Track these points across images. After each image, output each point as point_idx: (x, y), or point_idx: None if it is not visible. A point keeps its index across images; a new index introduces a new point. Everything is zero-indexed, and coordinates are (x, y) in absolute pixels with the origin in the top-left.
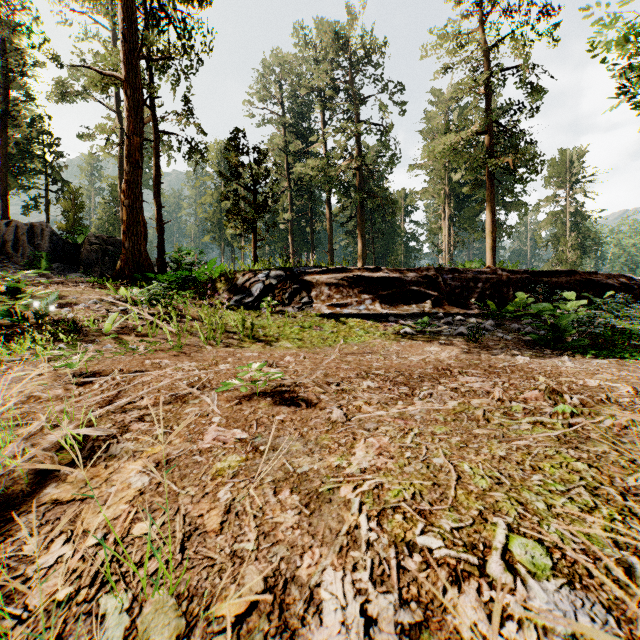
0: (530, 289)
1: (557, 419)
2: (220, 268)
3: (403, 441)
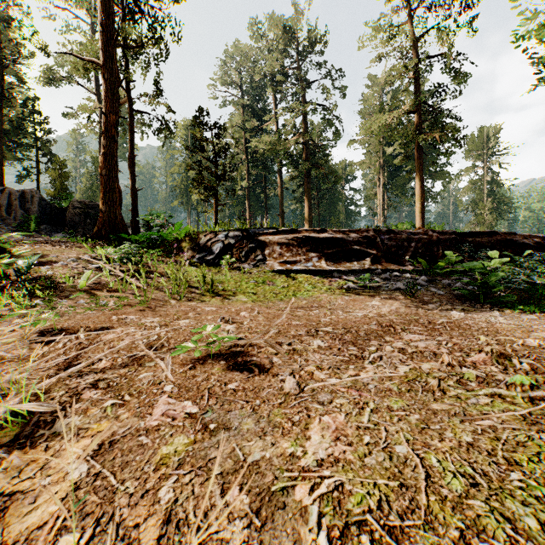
0: (457, 248)
1: (516, 391)
2: (185, 229)
3: (360, 419)
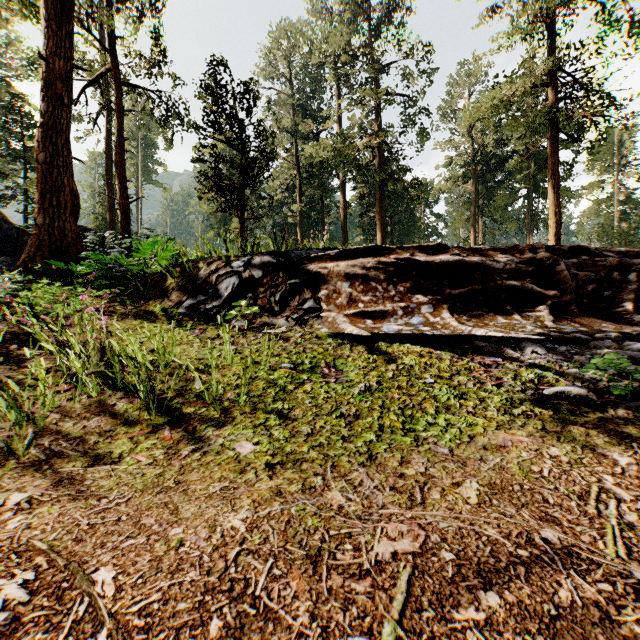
0: None
1: None
2: (169, 252)
3: None
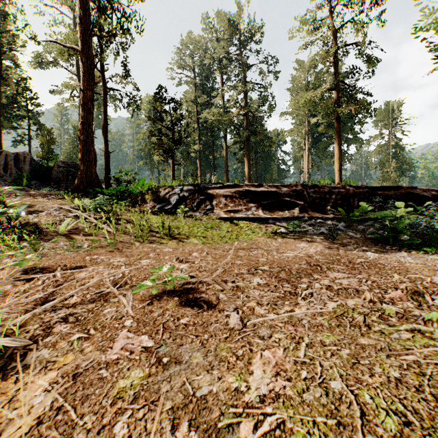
0: (369, 199)
1: (433, 327)
2: (148, 184)
3: (296, 354)
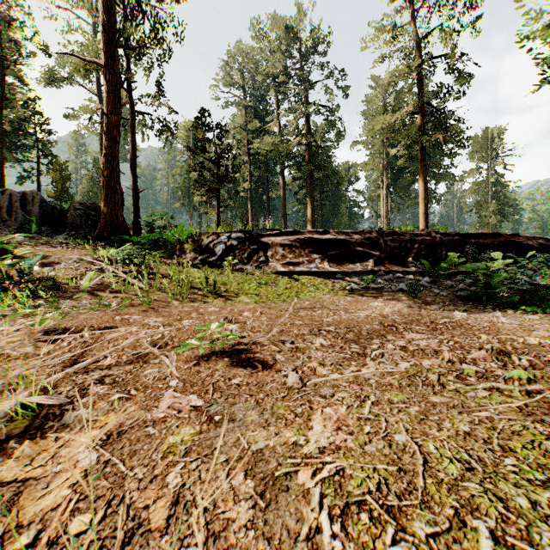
0: (460, 249)
1: (513, 385)
2: (187, 231)
3: (361, 411)
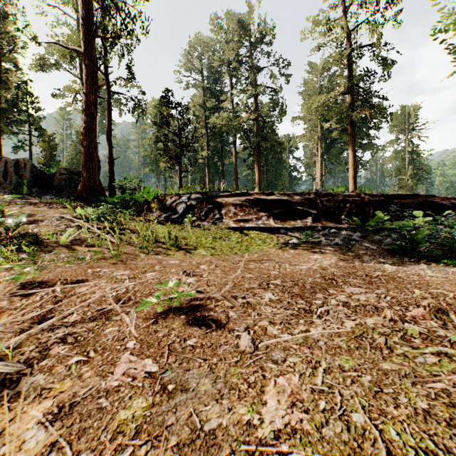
0: (385, 208)
1: None
2: (153, 192)
3: (313, 381)
